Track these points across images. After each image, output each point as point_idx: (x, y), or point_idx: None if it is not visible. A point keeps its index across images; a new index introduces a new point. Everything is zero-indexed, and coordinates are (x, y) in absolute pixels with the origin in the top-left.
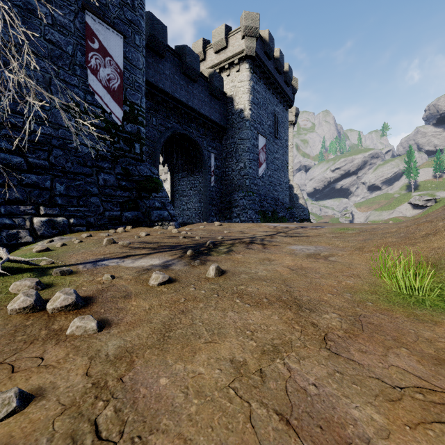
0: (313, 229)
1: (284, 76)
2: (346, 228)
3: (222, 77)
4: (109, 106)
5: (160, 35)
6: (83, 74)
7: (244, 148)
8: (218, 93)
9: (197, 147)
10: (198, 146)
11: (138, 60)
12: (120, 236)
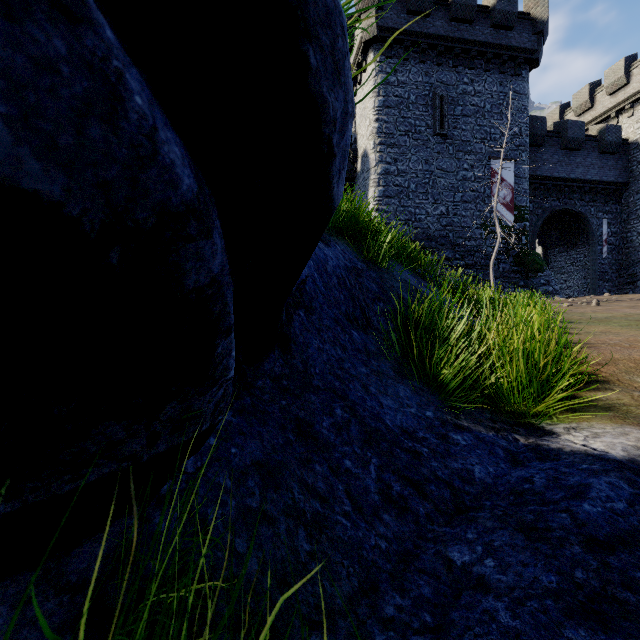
0: None
1: None
2: None
3: (619, 126)
4: (504, 216)
5: (538, 129)
6: (489, 201)
7: None
8: (613, 147)
9: (581, 217)
10: (582, 217)
11: (523, 172)
12: None
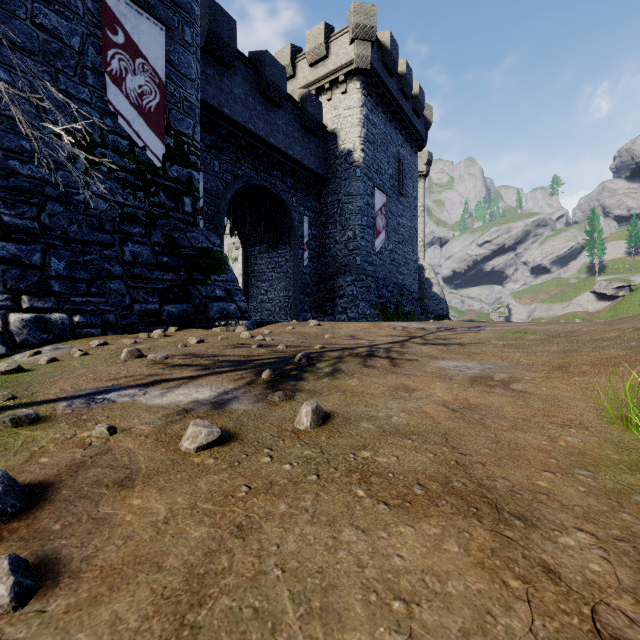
0: (468, 332)
1: (413, 103)
2: (522, 330)
3: (320, 101)
4: (142, 137)
5: (225, 32)
6: (99, 84)
7: (353, 208)
8: (314, 125)
9: (283, 206)
10: (284, 205)
11: (188, 67)
12: (155, 343)
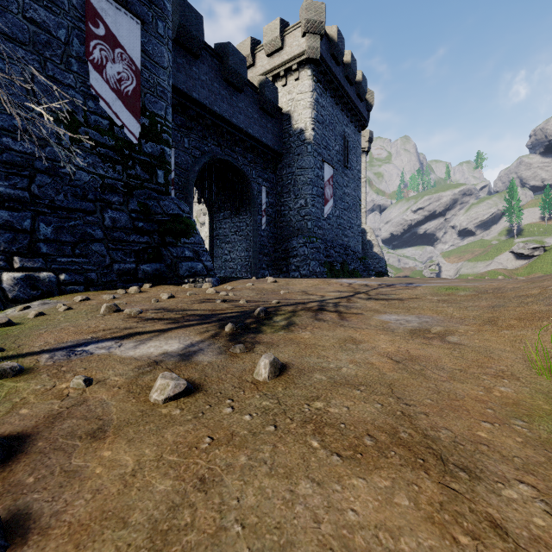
0: (406, 289)
1: (357, 88)
2: (454, 287)
3: (276, 87)
4: (120, 117)
5: (193, 26)
6: (82, 71)
7: (305, 180)
8: (271, 108)
9: (244, 178)
10: (245, 177)
11: (161, 56)
12: (131, 298)
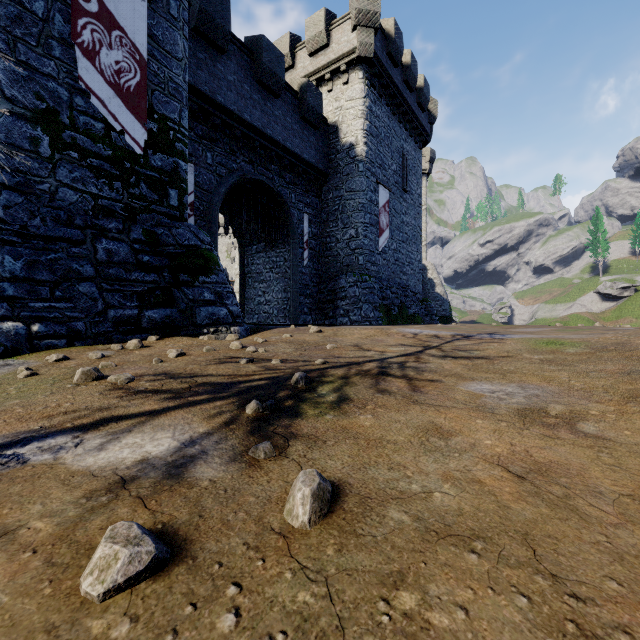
0: (490, 342)
1: (417, 95)
2: (556, 341)
3: (320, 92)
4: (119, 119)
5: (218, 13)
6: (68, 57)
7: (356, 205)
8: (315, 117)
9: (281, 202)
10: (282, 201)
11: (174, 44)
12: (126, 357)
